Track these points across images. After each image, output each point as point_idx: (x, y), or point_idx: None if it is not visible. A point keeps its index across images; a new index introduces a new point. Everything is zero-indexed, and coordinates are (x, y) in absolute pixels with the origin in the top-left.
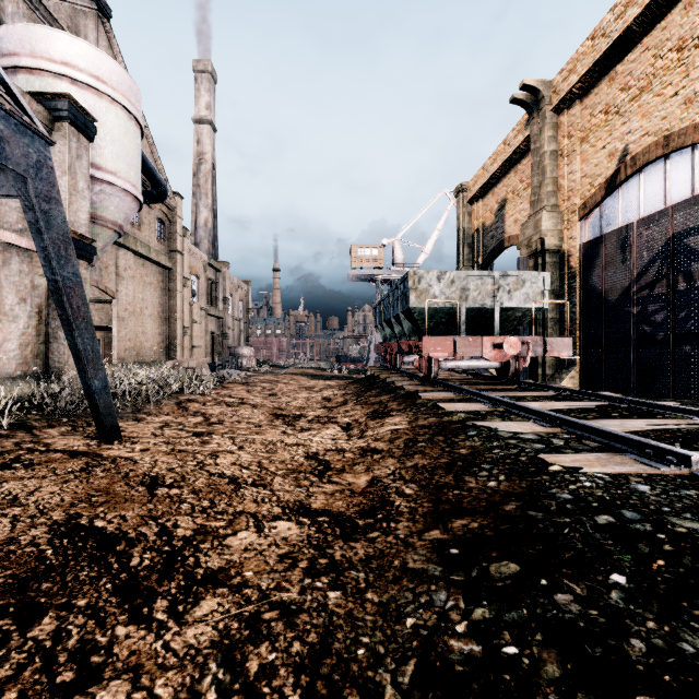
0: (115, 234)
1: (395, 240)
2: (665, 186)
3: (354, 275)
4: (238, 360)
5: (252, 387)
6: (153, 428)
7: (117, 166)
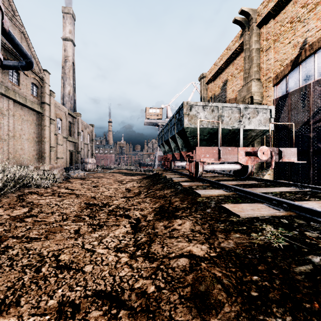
0: None
1: (168, 105)
2: None
3: (147, 122)
4: (86, 165)
5: (86, 181)
6: None
7: None
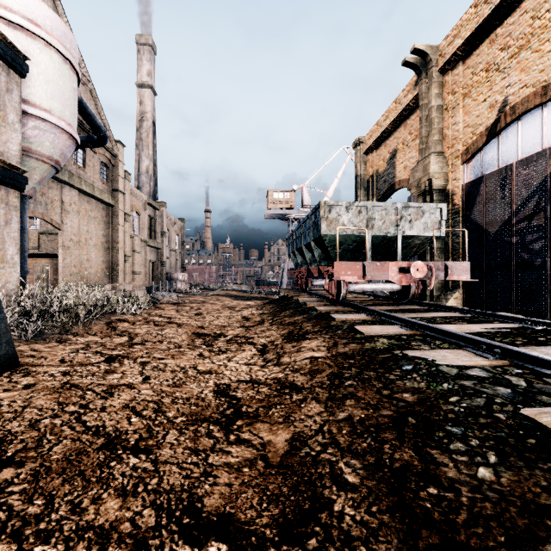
0: (51, 168)
1: (304, 186)
2: (543, 130)
3: (270, 214)
4: (174, 284)
5: (182, 307)
6: (69, 351)
7: (51, 105)
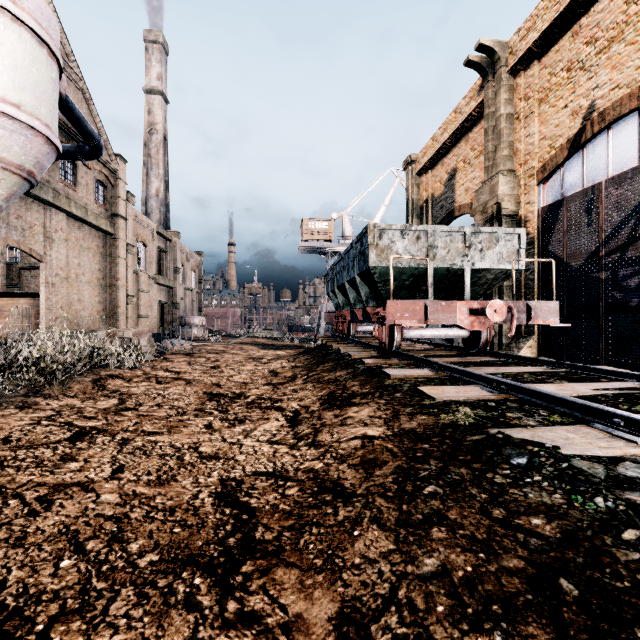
0: (23, 181)
1: (345, 214)
2: (639, 141)
3: (305, 247)
4: (189, 330)
5: (196, 358)
6: (25, 423)
7: (21, 98)
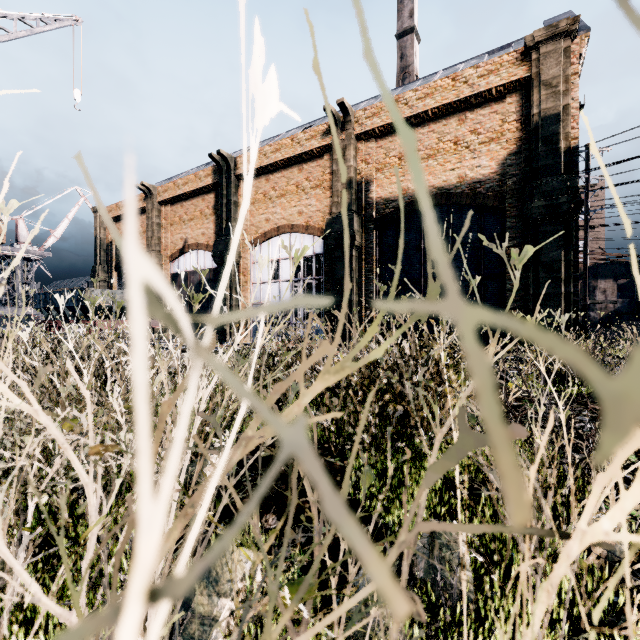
0: None
1: (20, 219)
2: (198, 261)
3: None
4: None
5: None
6: None
7: None
